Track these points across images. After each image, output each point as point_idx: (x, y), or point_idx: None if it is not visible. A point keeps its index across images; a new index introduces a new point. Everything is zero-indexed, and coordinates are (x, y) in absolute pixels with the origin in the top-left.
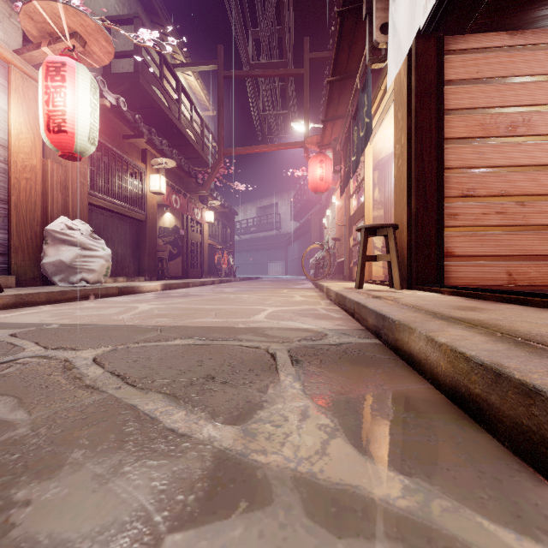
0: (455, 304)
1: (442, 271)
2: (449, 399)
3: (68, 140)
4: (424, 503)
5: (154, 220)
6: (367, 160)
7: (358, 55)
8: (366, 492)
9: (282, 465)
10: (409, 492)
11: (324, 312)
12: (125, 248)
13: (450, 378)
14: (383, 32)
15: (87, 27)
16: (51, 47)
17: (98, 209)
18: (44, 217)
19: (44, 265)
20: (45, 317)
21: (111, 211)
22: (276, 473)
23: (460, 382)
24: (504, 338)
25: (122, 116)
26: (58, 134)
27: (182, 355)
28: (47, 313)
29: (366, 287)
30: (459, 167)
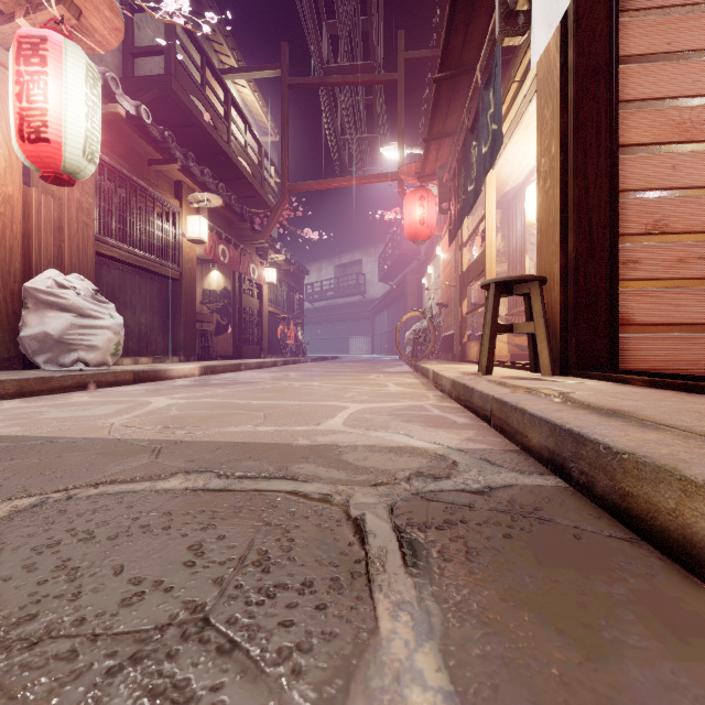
0: (690, 407)
1: (615, 347)
2: None
3: (52, 154)
4: None
5: (193, 279)
6: (489, 191)
7: (478, 38)
8: None
9: None
10: None
11: (439, 414)
12: (151, 317)
13: None
14: None
15: None
16: (30, 19)
17: (112, 261)
18: (26, 270)
19: (23, 340)
20: None
21: (130, 264)
22: None
23: None
24: None
25: (146, 132)
26: (36, 145)
27: (166, 525)
28: None
29: (494, 371)
30: (641, 188)
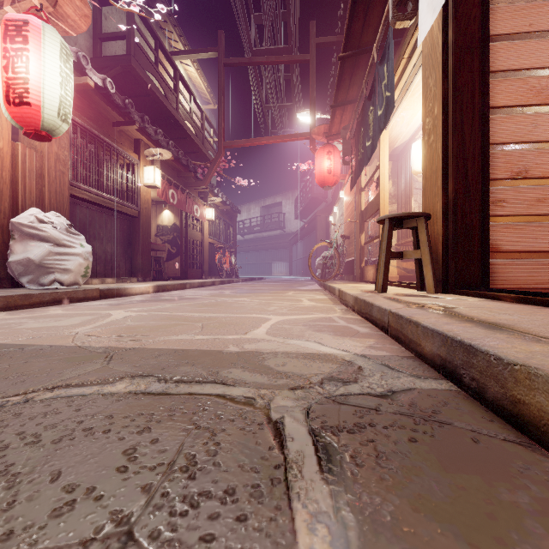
0: None
1: (486, 270)
2: None
3: (33, 115)
4: None
5: (148, 216)
6: (383, 147)
7: (374, 24)
8: None
9: None
10: None
11: (344, 324)
12: (115, 246)
13: None
14: None
15: None
16: (16, 7)
17: (83, 202)
18: (13, 208)
19: (10, 264)
20: None
21: (98, 204)
22: None
23: None
24: None
25: (111, 100)
26: (20, 107)
27: (106, 428)
28: None
29: (388, 290)
30: (507, 142)
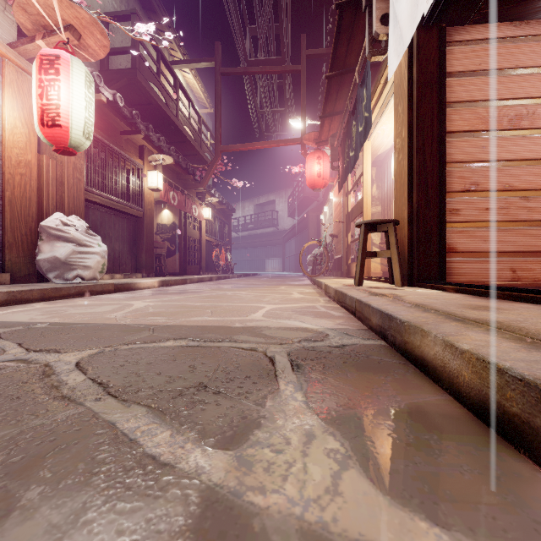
0: (463, 302)
1: (444, 267)
2: (475, 415)
3: (63, 135)
4: None
5: (152, 217)
6: (366, 156)
7: (356, 49)
8: None
9: (285, 510)
10: None
11: (324, 310)
12: (122, 245)
13: (476, 391)
14: (383, 24)
15: (82, 20)
16: (46, 40)
17: (95, 205)
18: (39, 213)
19: (39, 262)
20: (36, 315)
21: (108, 207)
22: (277, 522)
23: (490, 397)
24: (537, 345)
25: (119, 112)
26: (52, 129)
27: (173, 359)
28: (38, 311)
29: (366, 284)
30: (461, 161)
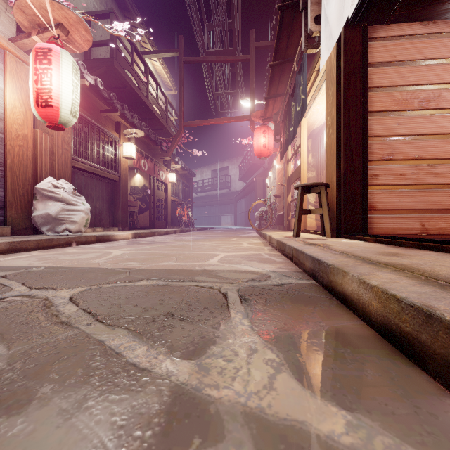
0: (379, 250)
1: (366, 222)
2: (381, 335)
3: (54, 113)
4: (367, 439)
5: (126, 180)
6: (303, 130)
7: (295, 43)
8: (311, 428)
9: (233, 400)
10: (352, 428)
11: (268, 257)
12: (102, 204)
13: (382, 317)
14: (316, 23)
15: (70, 19)
16: (40, 36)
17: (80, 171)
18: (34, 177)
19: (34, 218)
20: (33, 261)
21: (91, 172)
22: (227, 408)
23: (391, 320)
24: (429, 281)
25: (100, 94)
26: (45, 108)
27: (147, 295)
28: (35, 258)
29: (302, 235)
30: (380, 135)
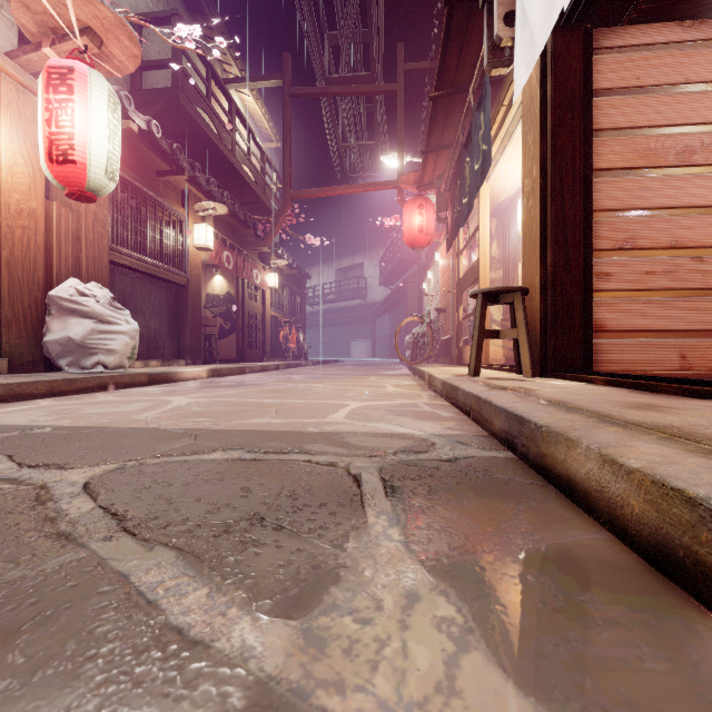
0: (620, 399)
1: (589, 351)
2: (650, 563)
3: (78, 174)
4: None
5: (199, 284)
6: (483, 203)
7: (471, 60)
8: None
9: None
10: None
11: (428, 410)
12: (160, 322)
13: (652, 529)
14: (506, 26)
15: (104, 20)
16: (56, 48)
17: (123, 269)
18: (47, 279)
19: (47, 344)
20: (39, 416)
21: (141, 271)
22: None
23: (673, 538)
24: None
25: (156, 145)
26: (64, 166)
27: (220, 478)
28: (43, 411)
29: (484, 373)
30: (612, 209)
